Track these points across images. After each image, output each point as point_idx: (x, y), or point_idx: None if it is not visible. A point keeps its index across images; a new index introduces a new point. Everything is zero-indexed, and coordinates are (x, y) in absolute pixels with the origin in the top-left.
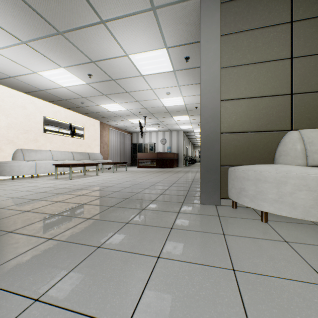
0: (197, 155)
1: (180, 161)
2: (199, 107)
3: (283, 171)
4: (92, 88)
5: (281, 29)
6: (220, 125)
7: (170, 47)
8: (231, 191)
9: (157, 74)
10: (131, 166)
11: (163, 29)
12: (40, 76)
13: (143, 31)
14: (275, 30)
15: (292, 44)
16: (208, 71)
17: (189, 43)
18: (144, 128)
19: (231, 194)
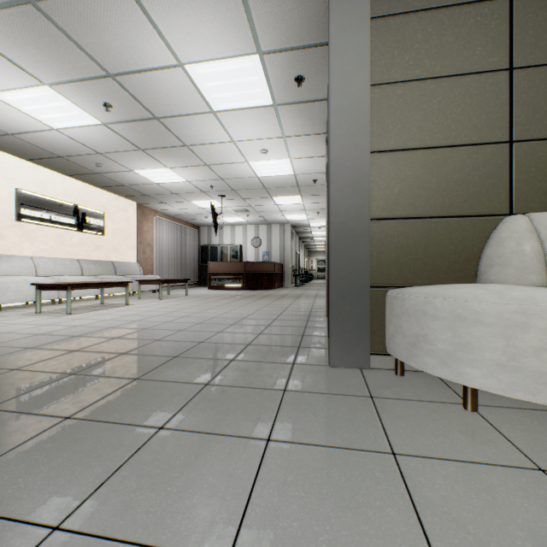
0: (315, 267)
1: (285, 278)
2: (321, 180)
3: (517, 299)
4: (114, 135)
5: (491, 10)
6: (370, 203)
7: (268, 54)
8: (394, 339)
9: (242, 110)
10: (198, 287)
11: (253, 9)
12: (1, 103)
13: (211, 10)
14: (479, 11)
15: (513, 42)
16: (345, 90)
17: (304, 46)
18: (221, 218)
19: (395, 347)
